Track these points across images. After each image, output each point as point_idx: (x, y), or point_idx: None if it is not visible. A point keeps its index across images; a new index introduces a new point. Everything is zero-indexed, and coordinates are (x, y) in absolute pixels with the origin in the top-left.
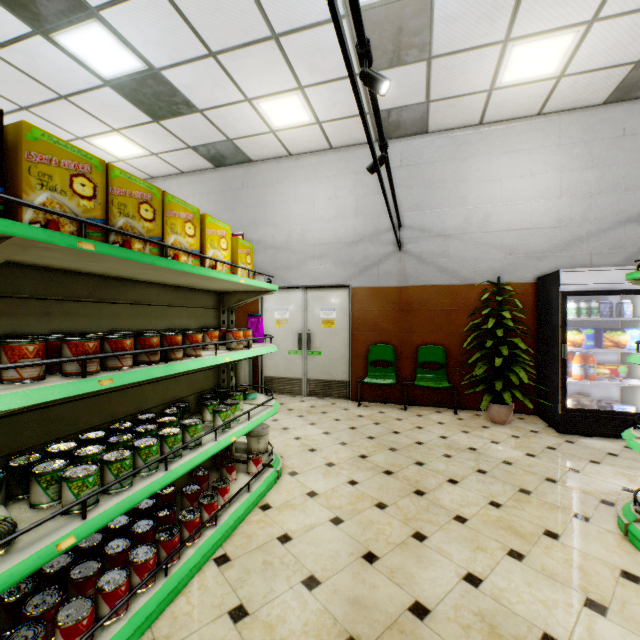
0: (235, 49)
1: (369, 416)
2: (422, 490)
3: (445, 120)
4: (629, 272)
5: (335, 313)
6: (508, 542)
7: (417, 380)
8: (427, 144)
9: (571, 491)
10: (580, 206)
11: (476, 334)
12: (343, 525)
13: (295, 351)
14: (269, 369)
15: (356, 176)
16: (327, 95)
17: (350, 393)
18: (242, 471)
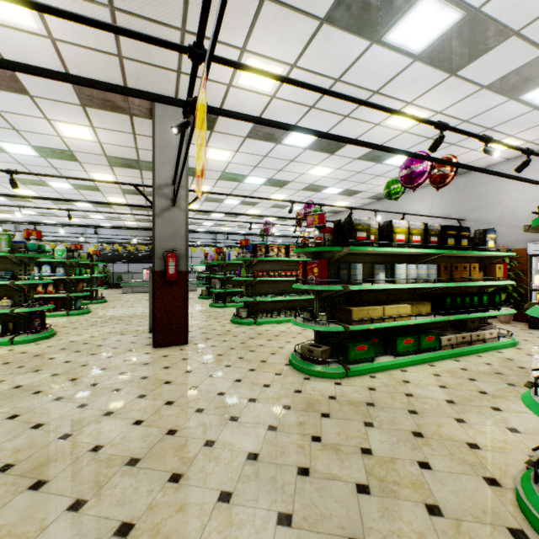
0: (368, 180)
1: None
2: None
3: (482, 165)
4: None
5: None
6: None
7: None
8: (478, 175)
9: None
10: None
11: None
12: None
13: None
14: None
15: (441, 196)
16: None
17: None
18: None
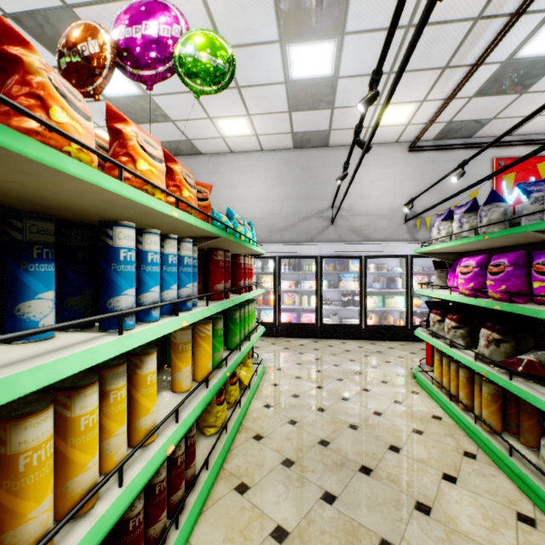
0: None
1: None
2: None
3: None
4: None
5: None
6: None
7: None
8: None
9: None
10: None
11: None
12: None
13: None
14: None
15: None
16: None
17: None
18: None
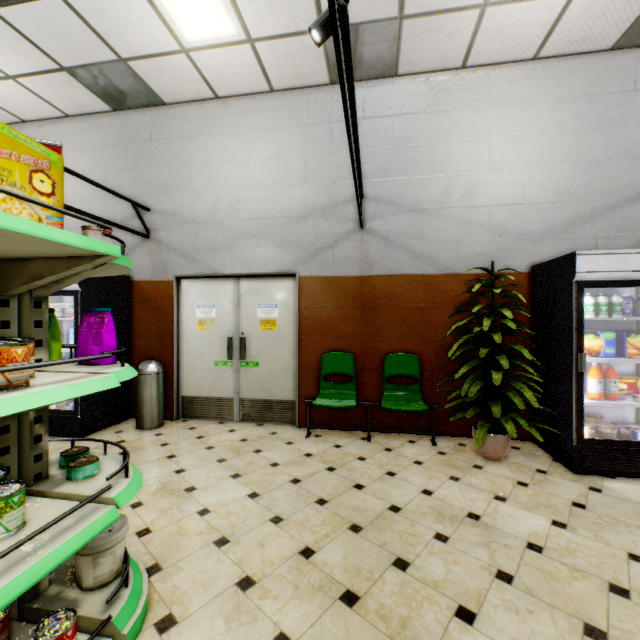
0: None
1: (321, 455)
2: None
3: (421, 55)
4: None
5: (277, 311)
6: None
7: (384, 400)
8: (396, 91)
9: None
10: (584, 177)
11: (464, 339)
12: None
13: (224, 362)
14: (189, 386)
15: (305, 129)
16: None
17: (297, 417)
18: None
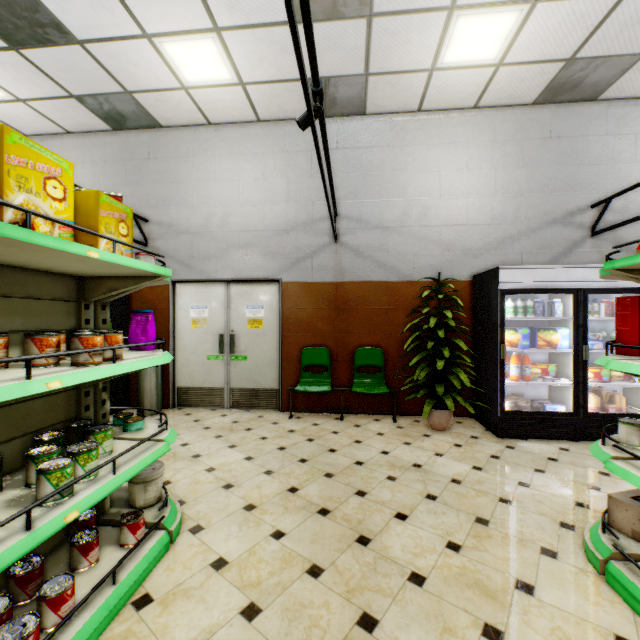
0: None
1: (302, 430)
2: (366, 535)
3: (384, 101)
4: (561, 271)
5: (263, 311)
6: (480, 611)
7: (354, 386)
8: (365, 127)
9: (528, 514)
10: (512, 204)
11: (417, 334)
12: (260, 619)
13: (216, 356)
14: (183, 378)
15: (287, 155)
16: (251, 46)
17: (280, 403)
18: (113, 542)
